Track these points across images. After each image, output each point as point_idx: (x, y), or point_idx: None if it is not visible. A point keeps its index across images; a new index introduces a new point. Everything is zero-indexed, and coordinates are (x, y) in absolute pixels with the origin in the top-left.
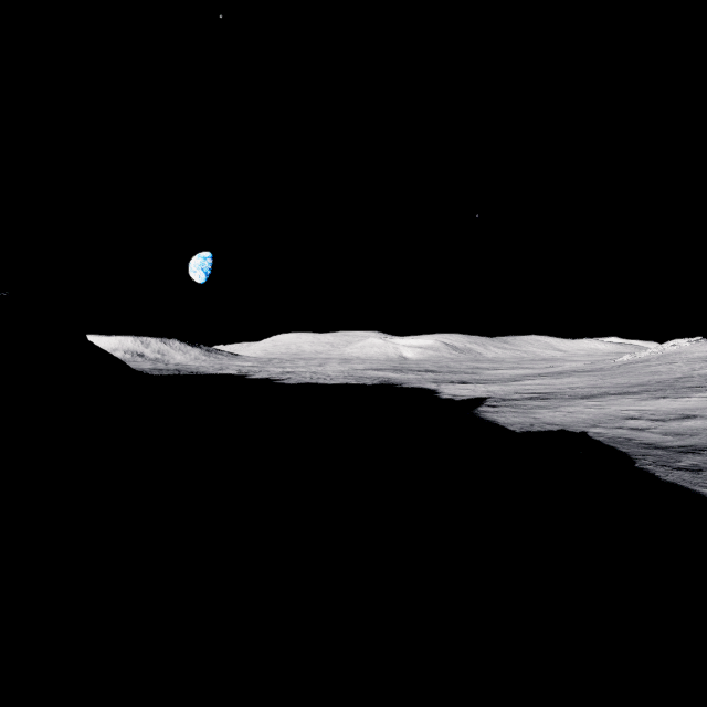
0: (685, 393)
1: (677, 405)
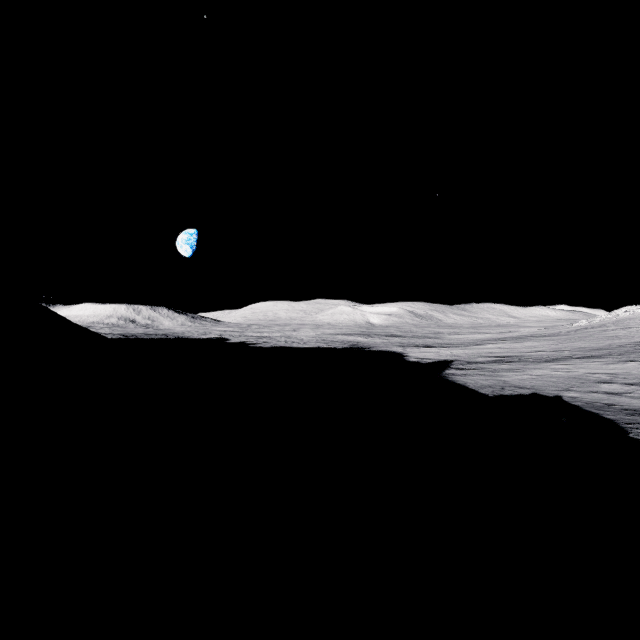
0: None
1: None
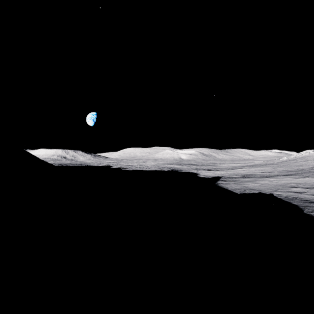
0: None
1: None
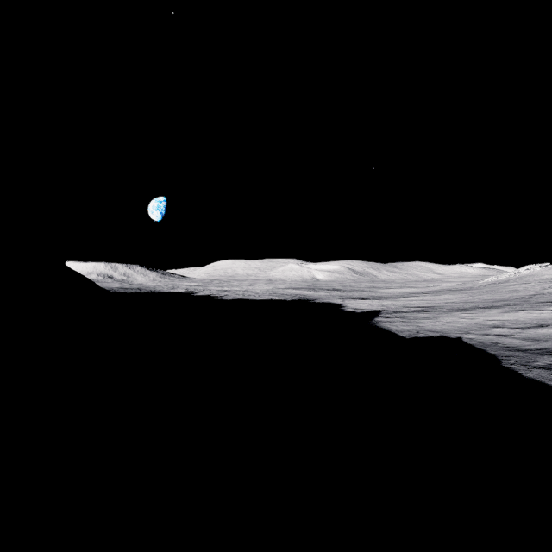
0: (538, 307)
1: (533, 317)
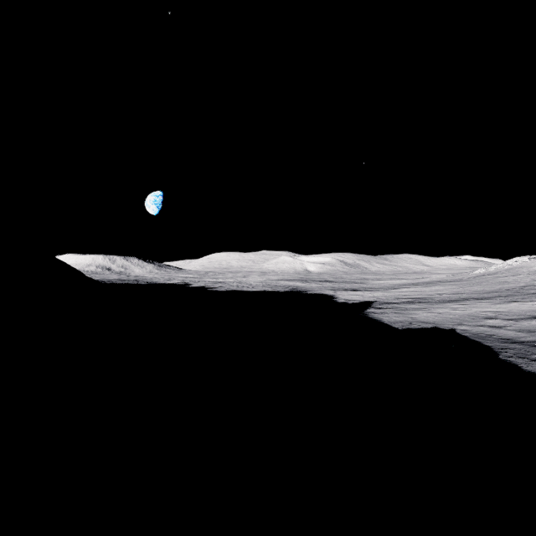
0: (530, 298)
1: (525, 308)
